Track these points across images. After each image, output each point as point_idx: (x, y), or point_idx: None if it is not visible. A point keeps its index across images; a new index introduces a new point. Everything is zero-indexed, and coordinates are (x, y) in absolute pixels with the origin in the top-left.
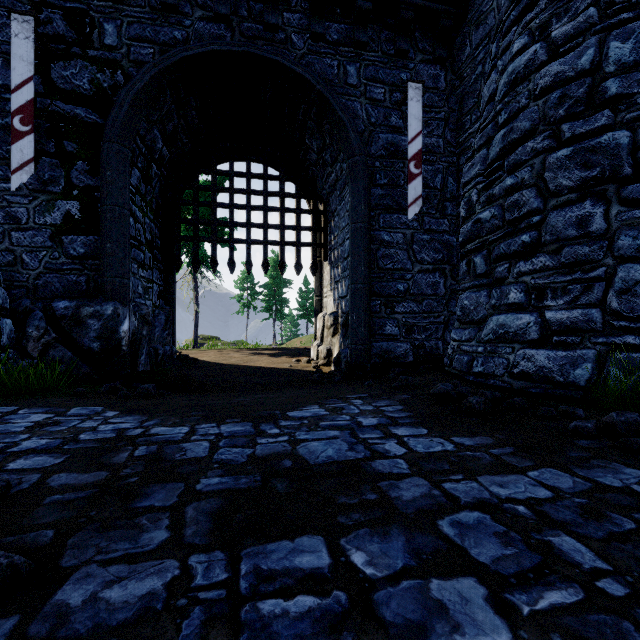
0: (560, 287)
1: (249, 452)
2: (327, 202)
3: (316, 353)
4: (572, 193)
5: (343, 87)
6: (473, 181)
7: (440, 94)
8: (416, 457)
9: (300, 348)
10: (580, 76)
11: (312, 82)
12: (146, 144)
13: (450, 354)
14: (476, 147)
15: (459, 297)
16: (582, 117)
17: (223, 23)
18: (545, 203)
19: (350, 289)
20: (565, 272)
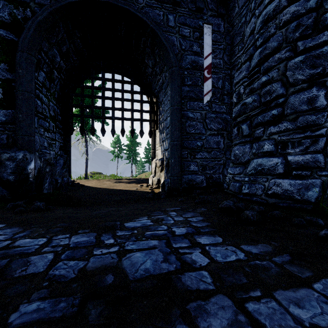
0: (297, 141)
1: (81, 265)
2: (158, 97)
3: (152, 181)
4: (304, 83)
5: (166, 27)
6: (241, 81)
7: (221, 35)
8: (217, 268)
9: (144, 178)
10: (309, 12)
11: (148, 22)
12: (48, 57)
13: (227, 182)
14: (243, 61)
15: (233, 149)
16: (310, 37)
17: None
18: (287, 90)
19: (170, 144)
20: (300, 132)
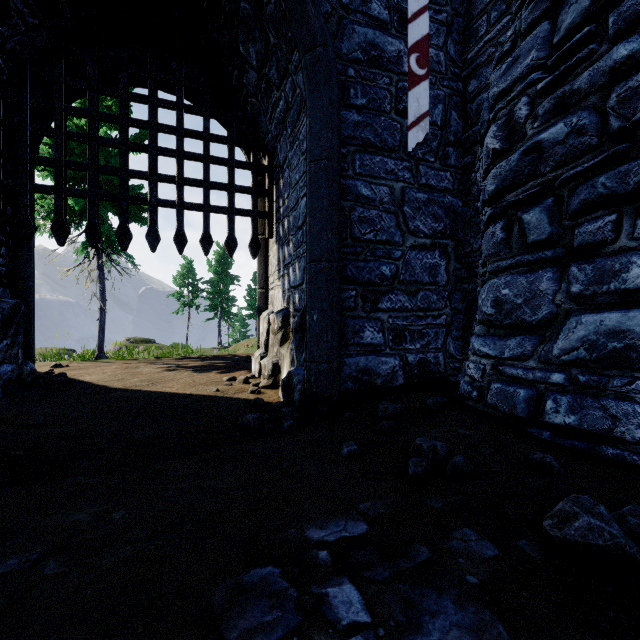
0: None
1: None
2: (273, 153)
3: (258, 367)
4: None
5: None
6: (520, 83)
7: None
8: None
9: (241, 356)
10: None
11: None
12: None
13: (476, 379)
14: (523, 27)
15: (489, 284)
16: None
17: None
18: None
19: (308, 270)
20: None
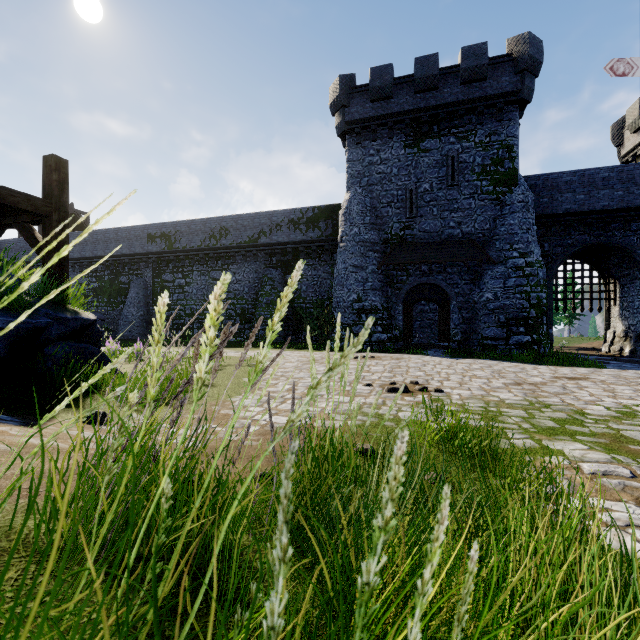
0: None
1: None
2: (617, 279)
3: (608, 349)
4: None
5: (639, 247)
6: None
7: None
8: None
9: (578, 347)
10: None
11: (625, 250)
12: None
13: None
14: None
15: None
16: None
17: (586, 234)
18: None
19: None
20: None
